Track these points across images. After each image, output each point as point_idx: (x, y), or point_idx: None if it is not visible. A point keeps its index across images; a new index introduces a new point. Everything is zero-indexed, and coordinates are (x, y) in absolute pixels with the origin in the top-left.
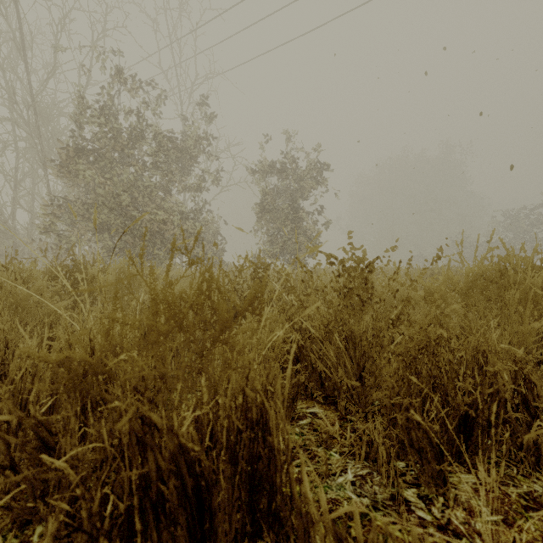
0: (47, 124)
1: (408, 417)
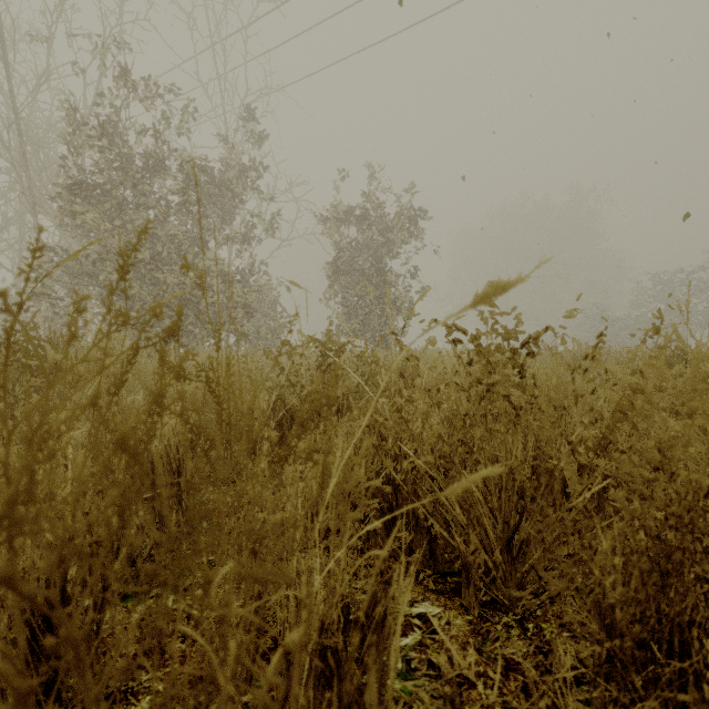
0: (38, 150)
1: (676, 708)
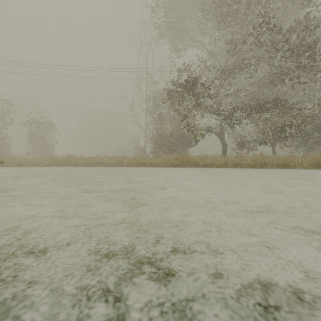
0: None
1: None
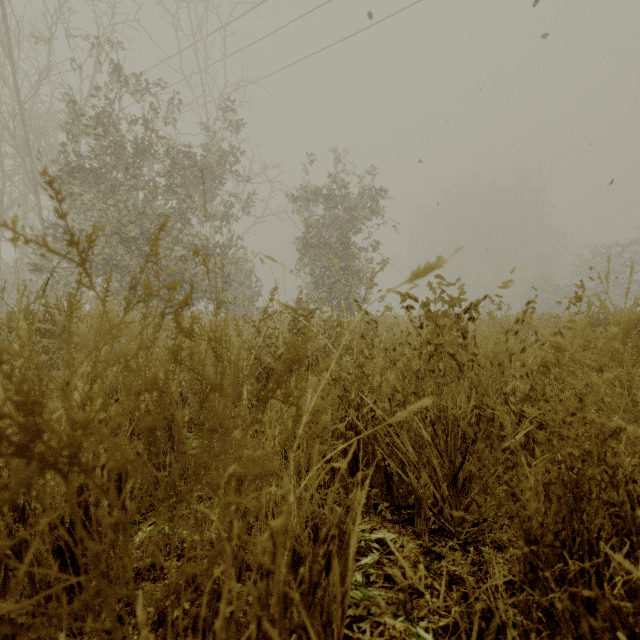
0: (40, 138)
1: (579, 600)
